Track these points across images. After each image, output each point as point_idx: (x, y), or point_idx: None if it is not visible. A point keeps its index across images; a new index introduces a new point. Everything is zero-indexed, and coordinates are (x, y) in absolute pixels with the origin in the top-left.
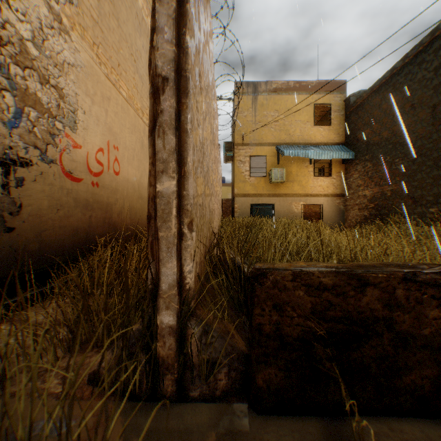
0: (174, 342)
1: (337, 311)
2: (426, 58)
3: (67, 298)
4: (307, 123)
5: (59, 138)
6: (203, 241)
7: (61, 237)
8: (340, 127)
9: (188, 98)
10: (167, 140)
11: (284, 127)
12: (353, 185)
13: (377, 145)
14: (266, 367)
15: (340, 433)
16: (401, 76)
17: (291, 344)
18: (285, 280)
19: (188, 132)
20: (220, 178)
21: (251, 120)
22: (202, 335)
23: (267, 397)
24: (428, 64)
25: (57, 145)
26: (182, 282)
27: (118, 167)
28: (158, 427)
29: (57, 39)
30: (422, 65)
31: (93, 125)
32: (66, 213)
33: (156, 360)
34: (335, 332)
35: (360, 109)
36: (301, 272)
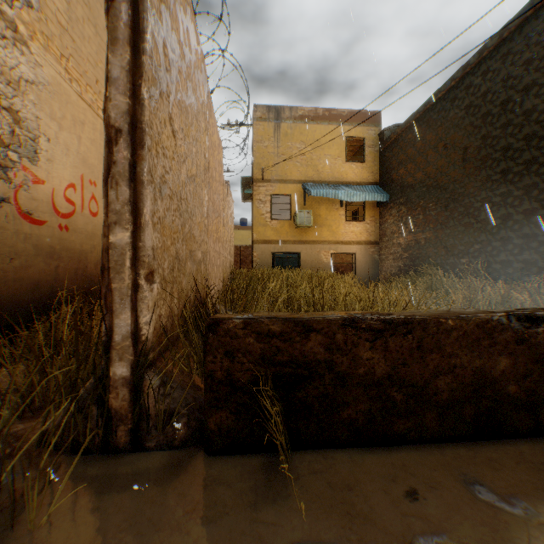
0: (128, 393)
1: (285, 355)
2: (459, 94)
3: (23, 364)
4: (338, 159)
5: (14, 171)
6: (180, 294)
7: (17, 292)
8: (374, 164)
9: (144, 149)
10: (120, 191)
11: (312, 162)
12: (388, 232)
13: (412, 187)
14: (218, 411)
15: (278, 464)
16: (435, 112)
17: (241, 389)
18: (237, 328)
19: (144, 184)
20: (231, 221)
21: (273, 152)
22: (159, 386)
23: (218, 439)
24: (461, 101)
25: (11, 180)
26: (138, 333)
27: (97, 206)
28: (105, 473)
29: (11, 51)
30: (455, 102)
31: (61, 155)
32: (24, 263)
33: (108, 412)
34: (282, 375)
35: (395, 145)
36: (252, 320)
